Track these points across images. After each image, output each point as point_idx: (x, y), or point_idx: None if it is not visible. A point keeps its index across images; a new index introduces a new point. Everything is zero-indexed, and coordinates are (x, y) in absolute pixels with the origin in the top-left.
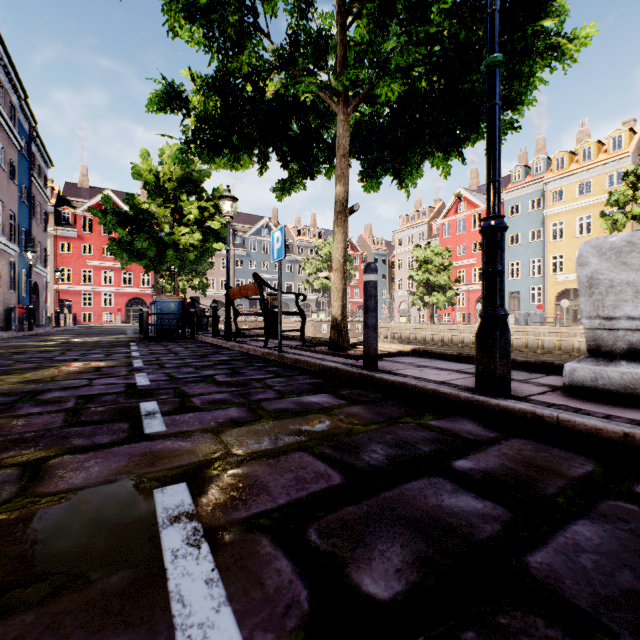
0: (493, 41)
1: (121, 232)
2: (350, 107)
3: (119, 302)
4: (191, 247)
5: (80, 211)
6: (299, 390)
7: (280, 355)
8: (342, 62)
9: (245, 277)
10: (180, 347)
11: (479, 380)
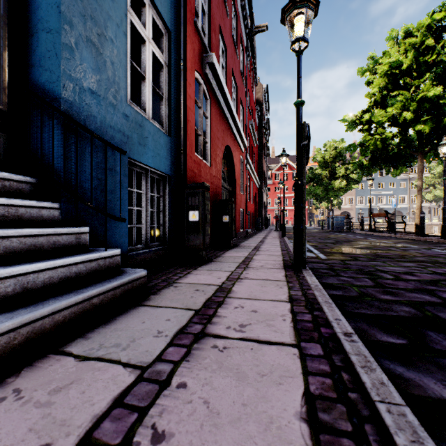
0: (444, 175)
1: (310, 187)
2: (423, 155)
3: (290, 214)
4: (341, 189)
5: (273, 171)
6: (399, 239)
7: (394, 235)
8: (419, 143)
9: (364, 195)
10: (353, 233)
11: (440, 237)
